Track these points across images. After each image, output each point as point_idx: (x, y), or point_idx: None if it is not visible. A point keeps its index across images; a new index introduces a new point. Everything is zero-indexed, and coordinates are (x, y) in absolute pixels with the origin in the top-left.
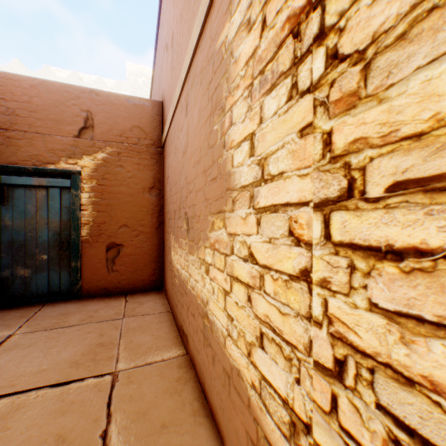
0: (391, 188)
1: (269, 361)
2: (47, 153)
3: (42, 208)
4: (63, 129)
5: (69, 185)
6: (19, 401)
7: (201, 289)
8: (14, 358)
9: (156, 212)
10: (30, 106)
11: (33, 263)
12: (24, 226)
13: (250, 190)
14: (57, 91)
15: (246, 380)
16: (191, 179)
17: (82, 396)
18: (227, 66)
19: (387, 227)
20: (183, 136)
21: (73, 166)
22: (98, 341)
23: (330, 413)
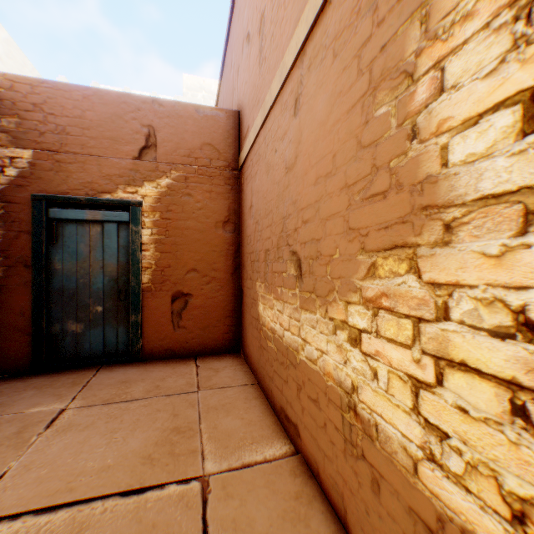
0: None
1: None
2: (101, 180)
3: (95, 247)
4: (121, 150)
5: (127, 219)
6: (81, 517)
7: (335, 365)
8: (70, 445)
9: (231, 252)
10: (82, 122)
11: (85, 316)
12: (75, 271)
13: (523, 200)
14: (113, 102)
15: None
16: (309, 202)
17: (165, 514)
18: None
19: None
20: (287, 146)
21: (132, 195)
22: (172, 424)
23: None
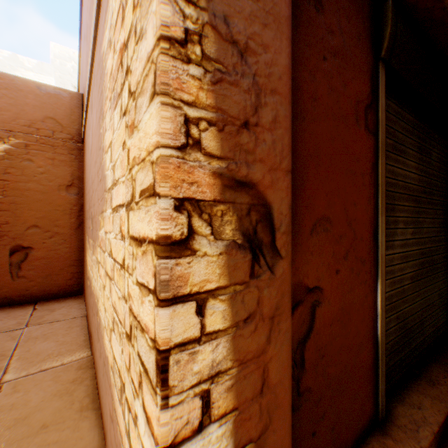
0: (140, 195)
1: (115, 341)
2: None
3: None
4: None
5: None
6: None
7: (97, 288)
8: None
9: (76, 211)
10: None
11: None
12: None
13: (111, 192)
14: None
15: (110, 364)
16: (94, 179)
17: None
18: (104, 75)
19: (139, 223)
20: (91, 135)
21: None
22: None
23: (129, 369)
